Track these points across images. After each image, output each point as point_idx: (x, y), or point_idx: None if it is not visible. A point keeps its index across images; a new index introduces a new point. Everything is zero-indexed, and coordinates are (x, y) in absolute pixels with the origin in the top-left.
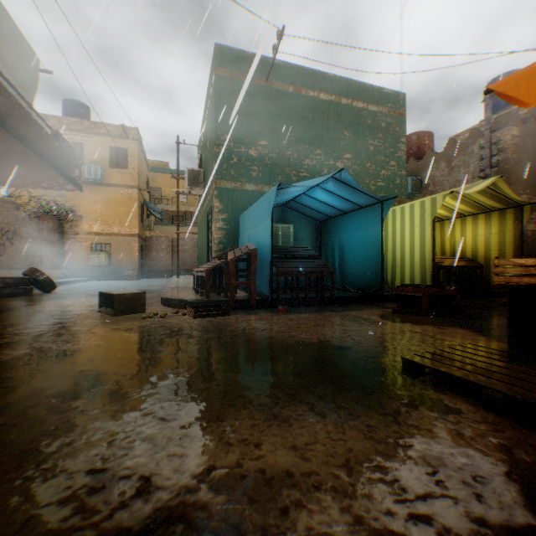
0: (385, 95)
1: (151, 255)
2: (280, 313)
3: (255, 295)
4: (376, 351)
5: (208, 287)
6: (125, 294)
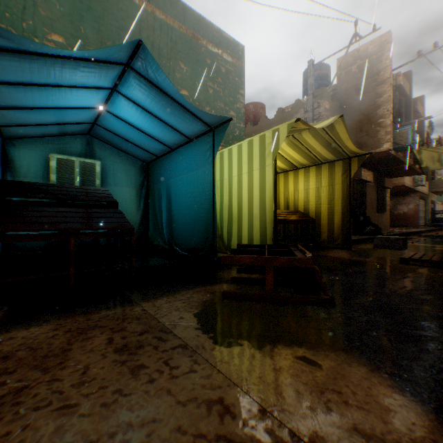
0: (225, 40)
1: None
2: None
3: None
4: None
5: None
6: None
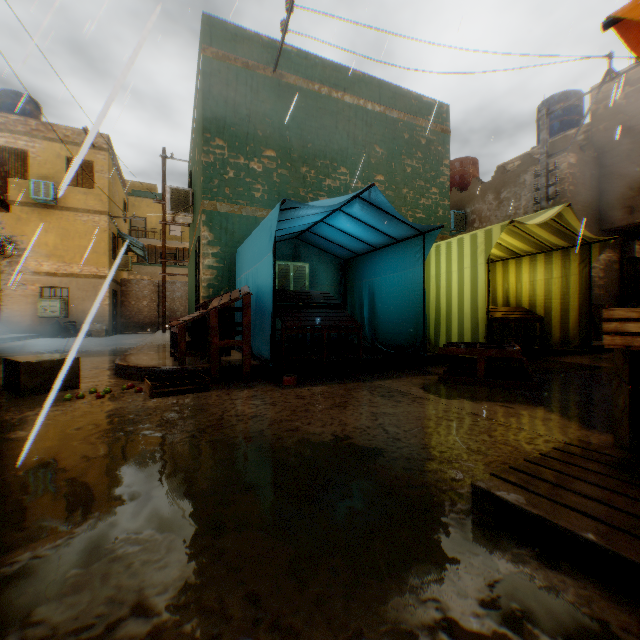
0: (425, 105)
1: (129, 303)
2: (286, 386)
3: (248, 360)
4: (423, 456)
5: (182, 349)
6: (43, 361)
